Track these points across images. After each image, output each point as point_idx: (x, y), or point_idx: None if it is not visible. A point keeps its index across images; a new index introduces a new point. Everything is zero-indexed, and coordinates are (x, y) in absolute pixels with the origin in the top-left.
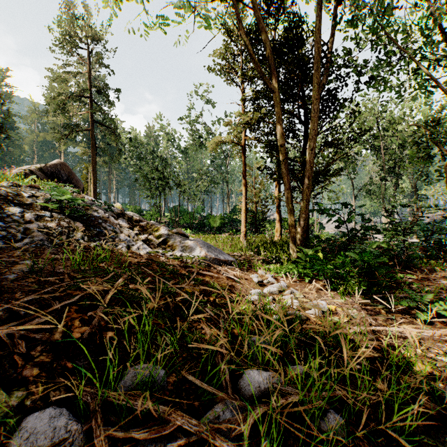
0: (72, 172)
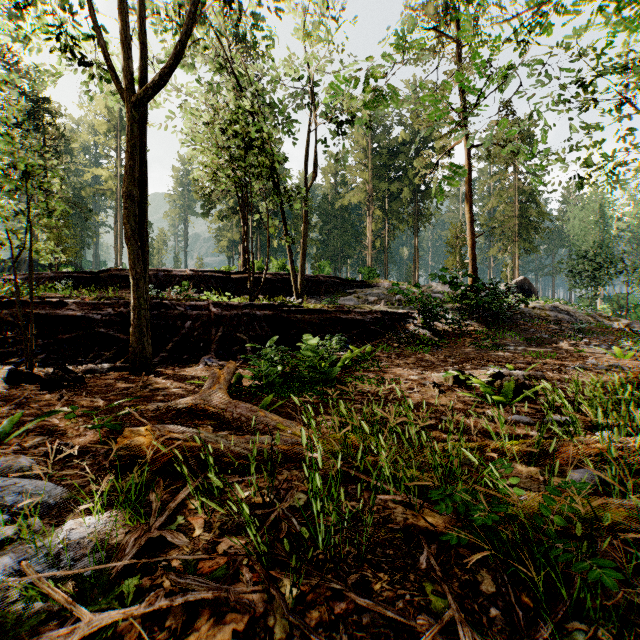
0: (530, 283)
